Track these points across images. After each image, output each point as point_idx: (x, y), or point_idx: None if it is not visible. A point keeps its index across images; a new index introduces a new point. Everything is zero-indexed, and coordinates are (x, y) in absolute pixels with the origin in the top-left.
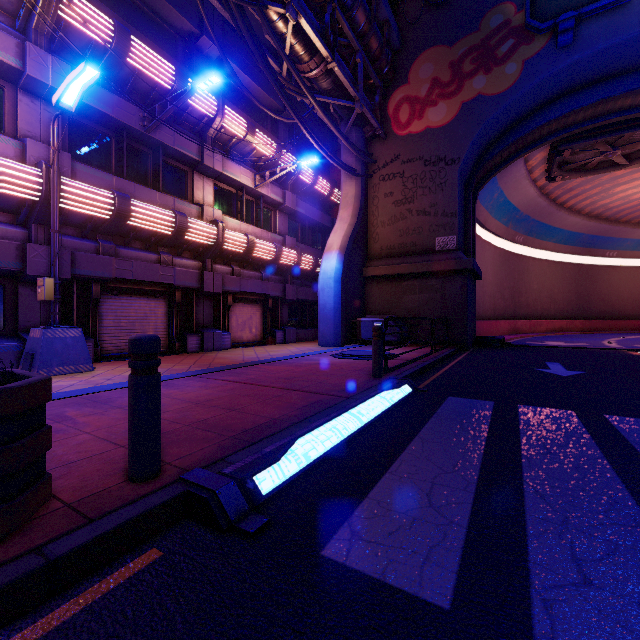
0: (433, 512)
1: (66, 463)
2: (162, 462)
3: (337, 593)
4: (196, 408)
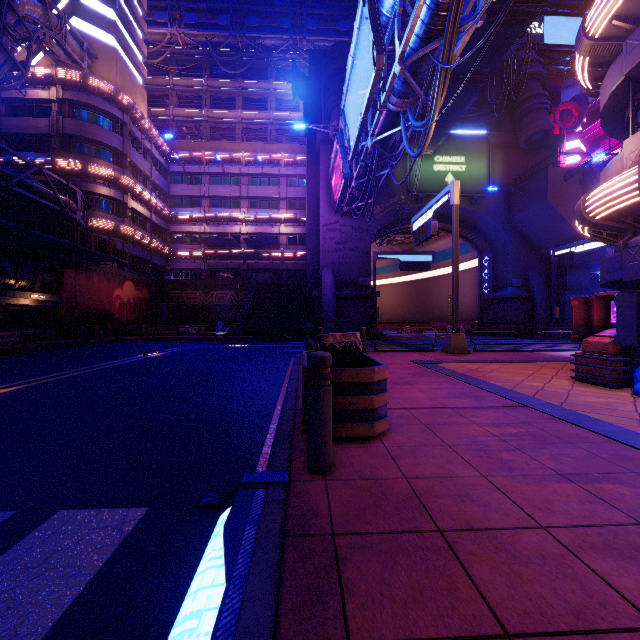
0: (3, 585)
1: (394, 456)
2: (332, 479)
3: (135, 495)
4: (579, 593)
